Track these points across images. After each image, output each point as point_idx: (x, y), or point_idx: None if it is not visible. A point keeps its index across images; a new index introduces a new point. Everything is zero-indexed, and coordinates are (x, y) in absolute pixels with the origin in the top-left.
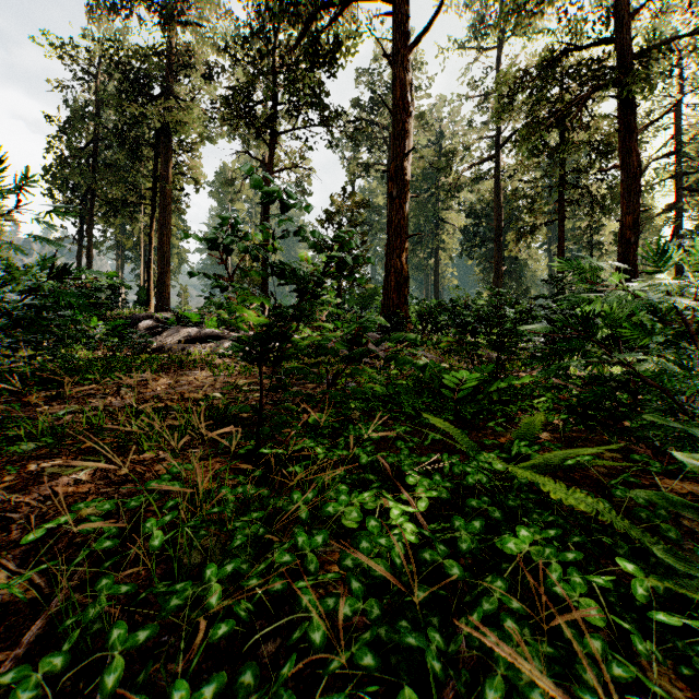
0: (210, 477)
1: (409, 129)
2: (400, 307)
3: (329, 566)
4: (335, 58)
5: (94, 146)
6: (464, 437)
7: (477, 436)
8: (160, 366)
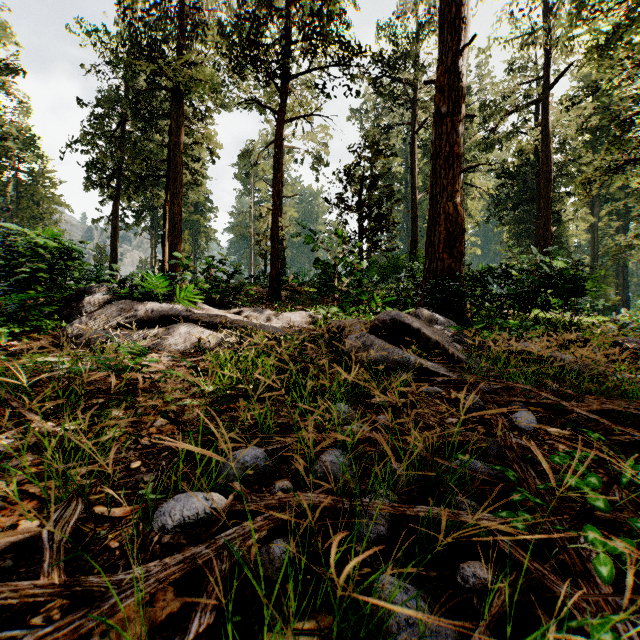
0: None
1: (465, 16)
2: (454, 270)
3: None
4: None
5: (119, 126)
6: None
7: None
8: None
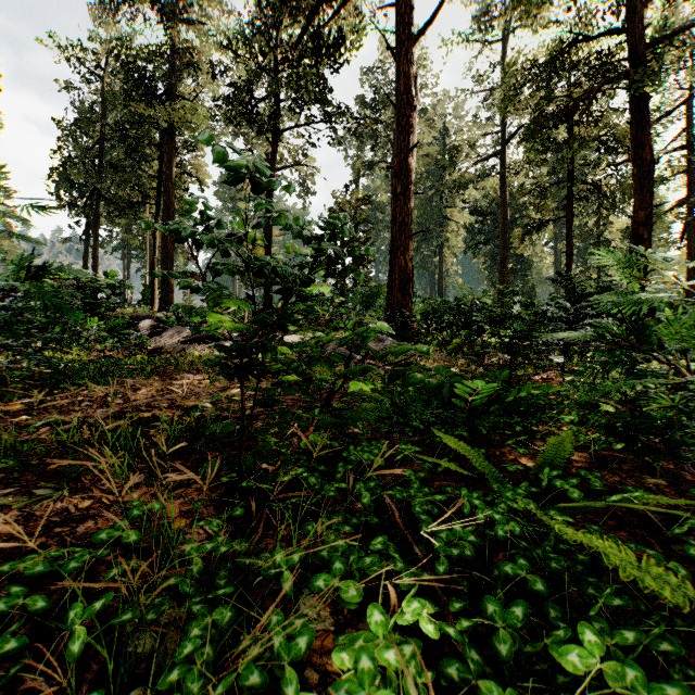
0: (182, 516)
1: (413, 124)
2: (404, 306)
3: (319, 657)
4: (339, 53)
5: (100, 147)
6: (483, 461)
7: (495, 454)
8: (154, 369)
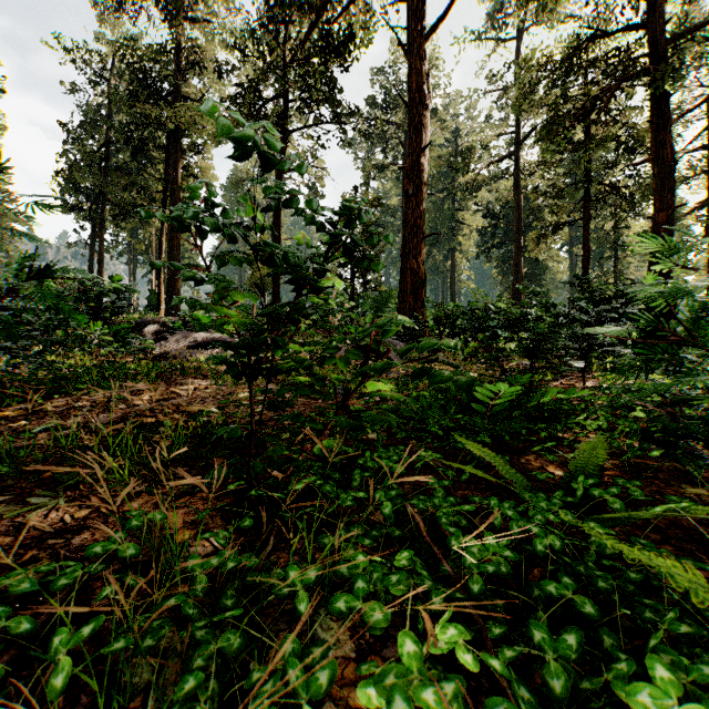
0: (186, 527)
1: (426, 123)
2: (416, 310)
3: (339, 689)
4: (349, 52)
5: (105, 149)
6: (509, 468)
7: (519, 462)
8: (159, 374)
